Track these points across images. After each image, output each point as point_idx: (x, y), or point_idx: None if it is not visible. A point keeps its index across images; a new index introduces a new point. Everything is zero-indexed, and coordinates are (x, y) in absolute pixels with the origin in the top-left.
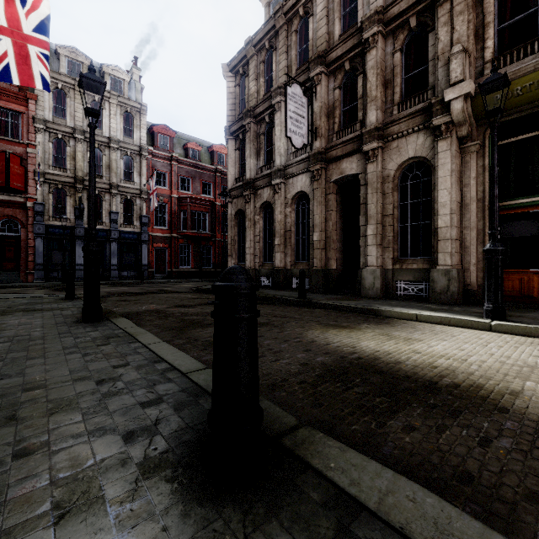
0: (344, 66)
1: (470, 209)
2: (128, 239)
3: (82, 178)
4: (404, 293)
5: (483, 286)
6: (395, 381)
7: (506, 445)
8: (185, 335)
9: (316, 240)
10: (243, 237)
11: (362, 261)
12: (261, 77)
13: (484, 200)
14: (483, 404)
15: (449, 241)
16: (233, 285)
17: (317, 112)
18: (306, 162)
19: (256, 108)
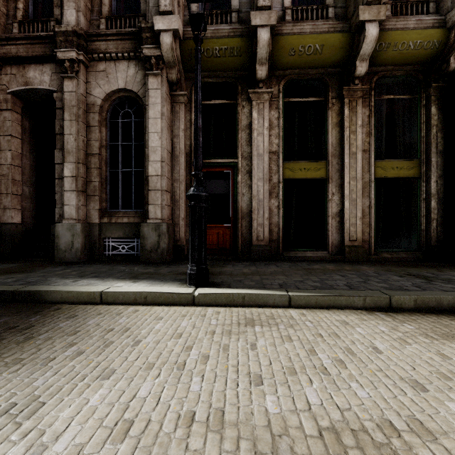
0: None
1: (180, 161)
2: None
3: None
4: (114, 253)
5: None
6: None
7: None
8: None
9: None
10: None
11: (59, 212)
12: None
13: (191, 154)
14: None
15: (160, 191)
16: None
17: None
18: None
19: None
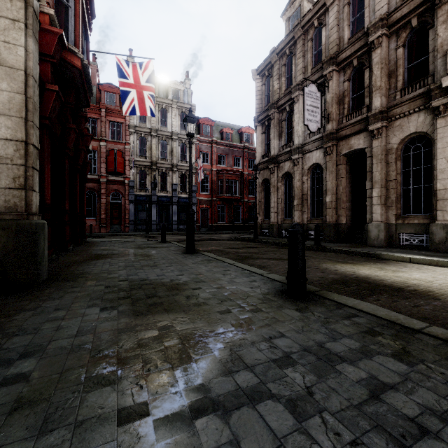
0: (352, 63)
1: None
2: (183, 202)
3: (155, 162)
4: (406, 243)
5: None
6: (376, 286)
7: (427, 308)
8: (245, 262)
9: (328, 201)
10: (268, 199)
11: (368, 217)
12: (282, 77)
13: None
14: (427, 297)
15: (447, 200)
16: (297, 230)
17: (329, 101)
18: (320, 140)
19: (279, 101)
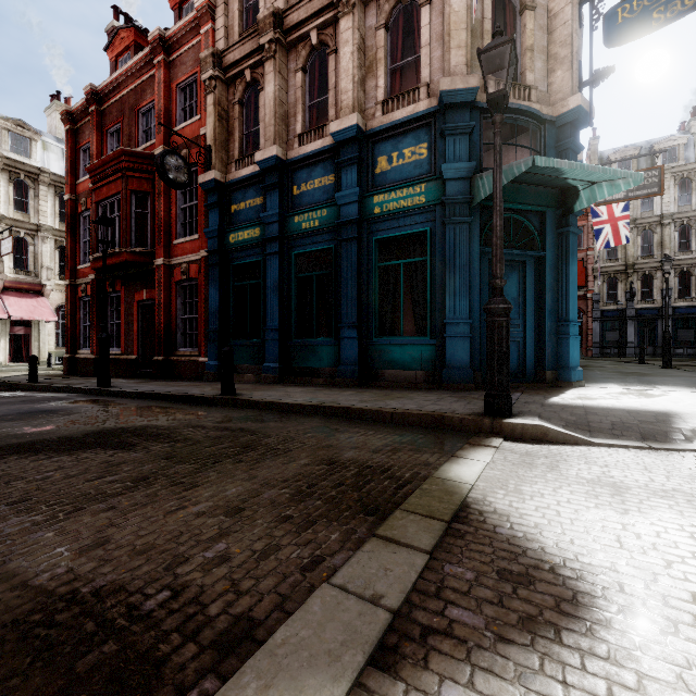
0: None
1: None
2: (683, 314)
3: (632, 263)
4: None
5: None
6: None
7: None
8: None
9: None
10: None
11: None
12: None
13: None
14: None
15: None
16: None
17: None
18: None
19: None
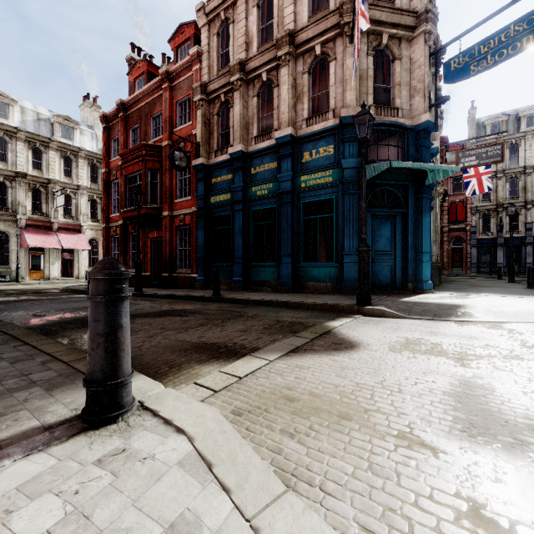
0: None
1: None
2: None
3: (501, 203)
4: None
5: None
6: None
7: None
8: None
9: None
10: None
11: None
12: None
13: None
14: None
15: None
16: (529, 268)
17: None
18: None
19: None
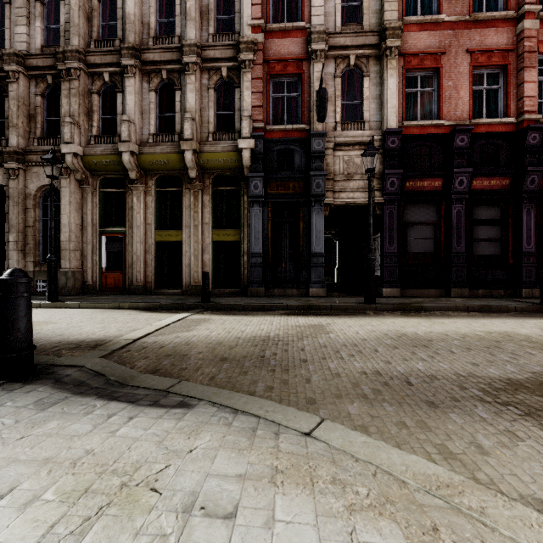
0: None
1: (87, 230)
2: None
3: None
4: (43, 290)
5: (96, 282)
6: None
7: None
8: None
9: None
10: None
11: (8, 264)
12: None
13: (96, 225)
14: None
15: (68, 251)
16: None
17: None
18: None
19: None
